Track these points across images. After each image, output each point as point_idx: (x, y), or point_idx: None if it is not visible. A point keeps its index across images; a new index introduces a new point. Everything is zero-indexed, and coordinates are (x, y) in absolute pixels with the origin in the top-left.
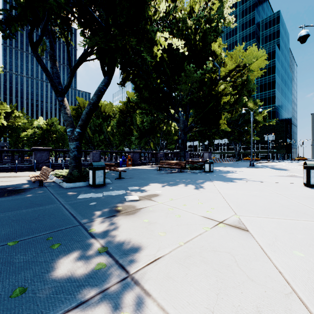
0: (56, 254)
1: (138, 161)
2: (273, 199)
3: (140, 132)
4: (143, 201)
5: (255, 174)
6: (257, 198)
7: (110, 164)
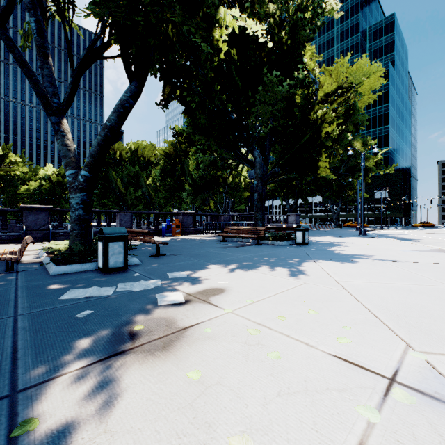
0: None
1: (191, 228)
2: None
3: (194, 186)
4: (193, 306)
5: (379, 248)
6: (423, 299)
7: (140, 231)
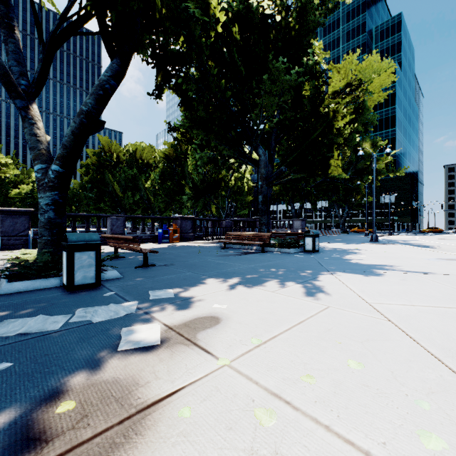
0: None
1: (190, 234)
2: None
3: (195, 190)
4: (170, 352)
5: (399, 257)
6: None
7: (125, 237)
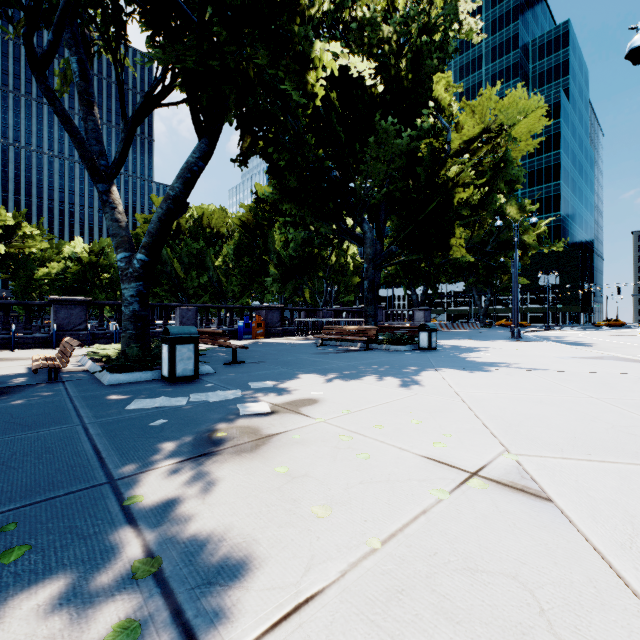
0: (2, 587)
1: (278, 328)
2: (586, 411)
3: (282, 269)
4: (280, 416)
5: (529, 355)
6: (549, 409)
7: (212, 331)
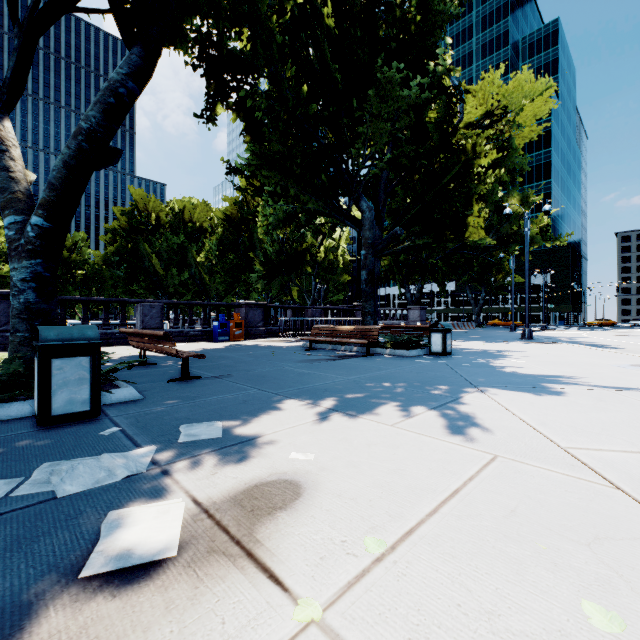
0: None
1: (260, 328)
2: None
3: (268, 265)
4: (193, 582)
5: (574, 362)
6: None
7: (152, 333)
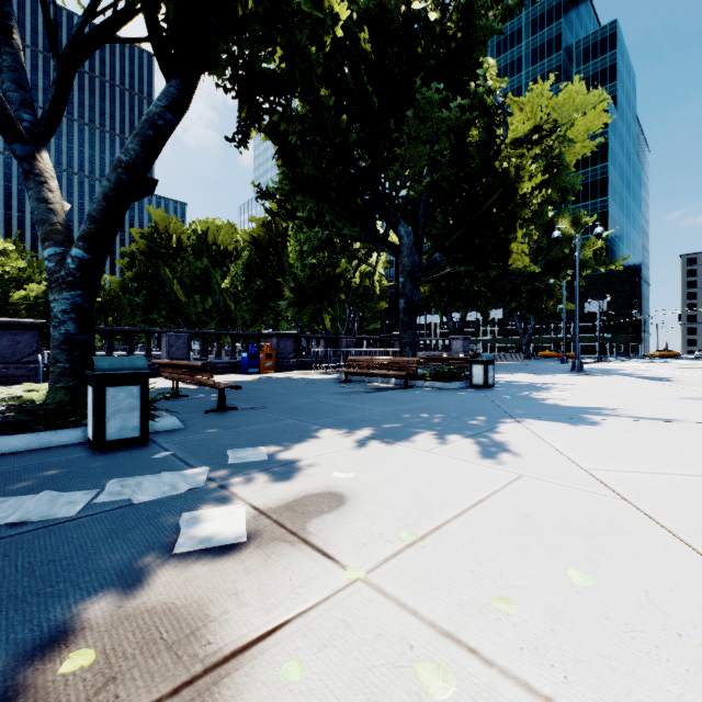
0: None
1: (292, 359)
2: None
3: (299, 292)
4: (263, 557)
5: (621, 395)
6: None
7: (188, 364)
